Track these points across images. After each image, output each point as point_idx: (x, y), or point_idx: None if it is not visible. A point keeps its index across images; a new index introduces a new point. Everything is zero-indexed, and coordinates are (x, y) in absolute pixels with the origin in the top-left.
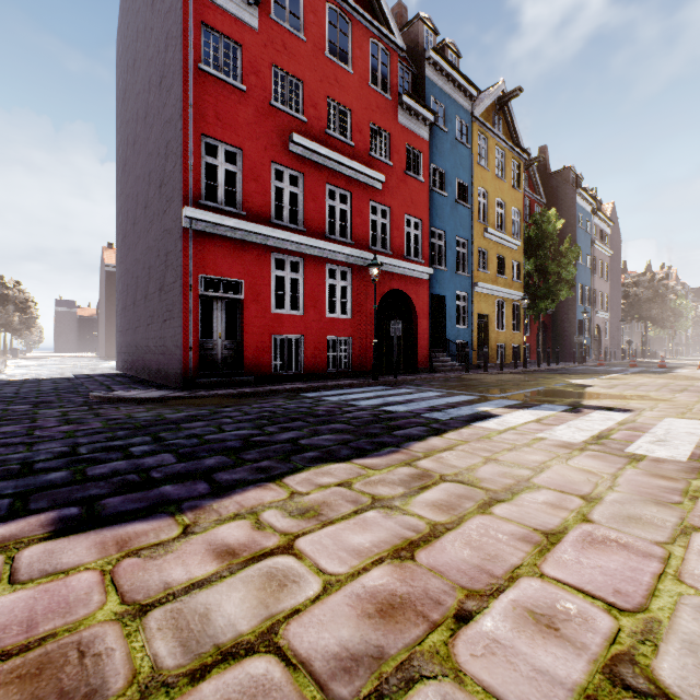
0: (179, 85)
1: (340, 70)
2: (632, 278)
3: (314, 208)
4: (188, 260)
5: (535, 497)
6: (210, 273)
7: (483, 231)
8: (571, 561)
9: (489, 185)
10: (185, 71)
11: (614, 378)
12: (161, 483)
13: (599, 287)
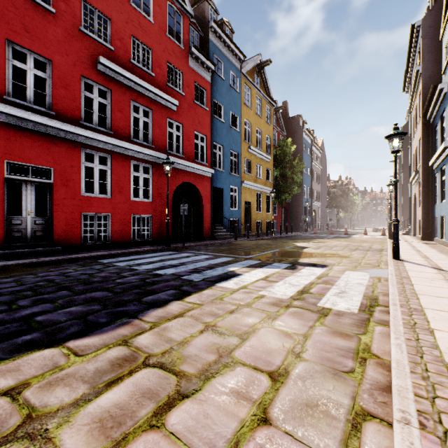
0: None
1: (143, 18)
2: (332, 183)
3: (120, 117)
4: None
5: (226, 381)
6: (17, 160)
7: (248, 148)
8: None
9: (252, 119)
10: None
11: (320, 242)
12: None
13: (315, 187)
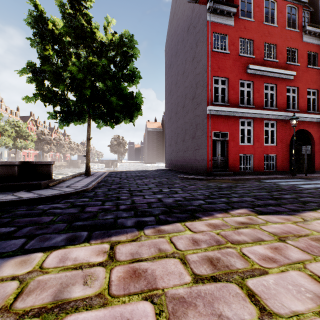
0: (205, 60)
1: (270, 27)
2: None
3: (258, 96)
4: (208, 126)
5: None
6: (216, 130)
7: None
8: None
9: None
10: (207, 54)
11: None
12: (266, 206)
13: None
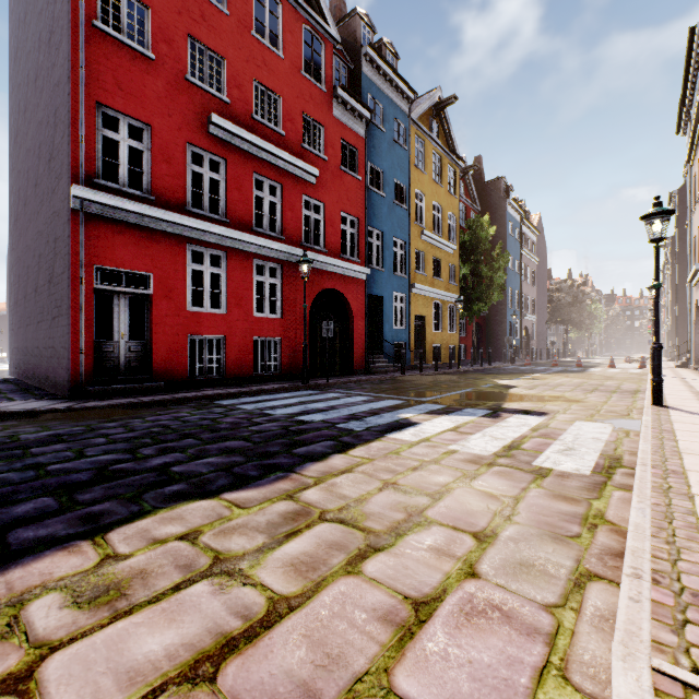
0: (67, 42)
1: (269, 53)
2: (556, 284)
3: (239, 198)
4: (79, 248)
5: (422, 539)
6: (108, 264)
7: (421, 233)
8: (436, 656)
9: (426, 188)
10: (74, 26)
11: (537, 378)
12: None
13: (528, 291)
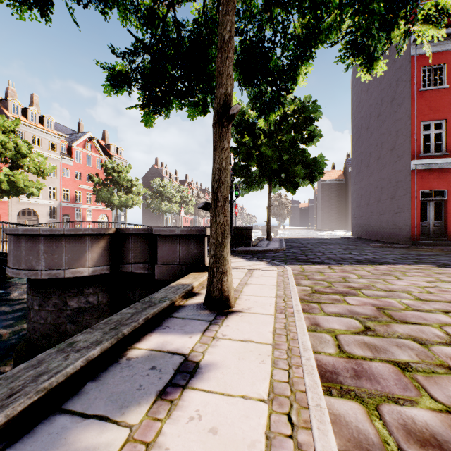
0: (408, 104)
1: None
2: None
3: None
4: (413, 185)
5: None
6: (425, 189)
7: None
8: None
9: None
10: (412, 96)
11: None
12: None
13: None
